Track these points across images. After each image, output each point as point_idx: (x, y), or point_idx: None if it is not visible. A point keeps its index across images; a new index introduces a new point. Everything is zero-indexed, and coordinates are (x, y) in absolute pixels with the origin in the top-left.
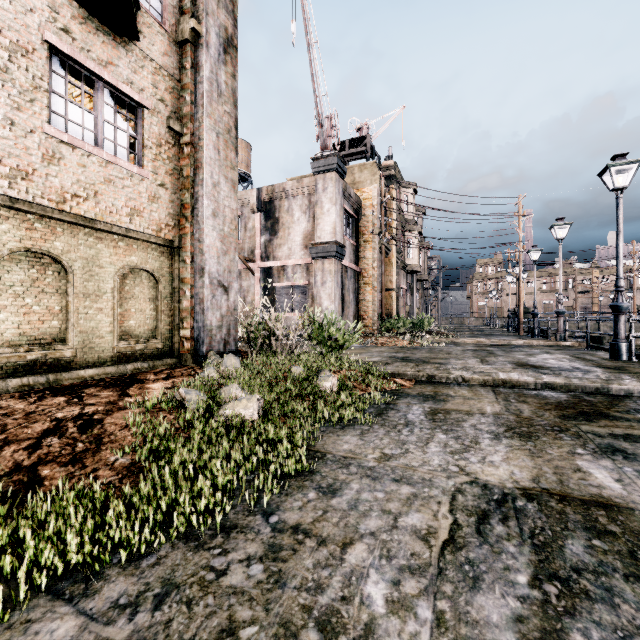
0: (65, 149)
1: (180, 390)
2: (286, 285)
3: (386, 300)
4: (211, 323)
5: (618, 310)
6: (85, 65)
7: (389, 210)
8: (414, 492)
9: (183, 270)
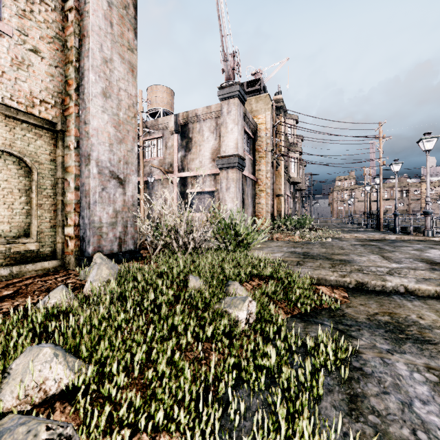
0: None
1: None
2: (198, 191)
3: (276, 204)
4: (100, 219)
5: None
6: None
7: (279, 133)
8: None
9: (67, 157)
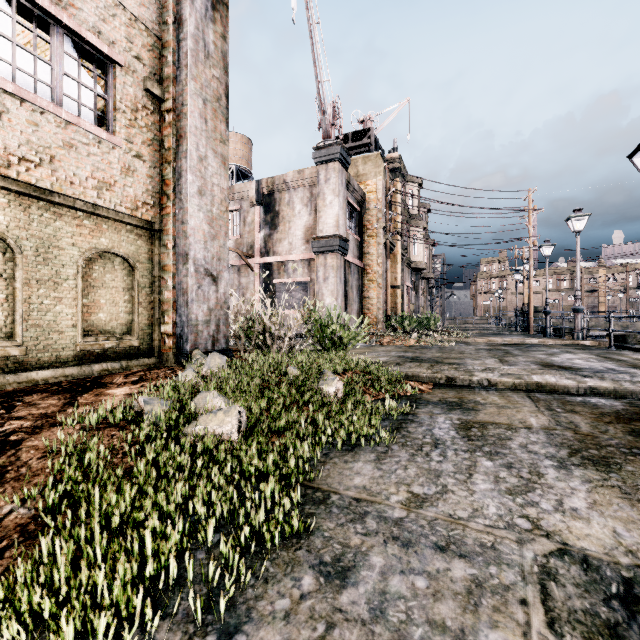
0: (10, 101)
1: (139, 399)
2: (287, 281)
3: (391, 298)
4: (197, 317)
5: None
6: (37, 2)
7: (394, 204)
8: (475, 576)
9: (164, 256)
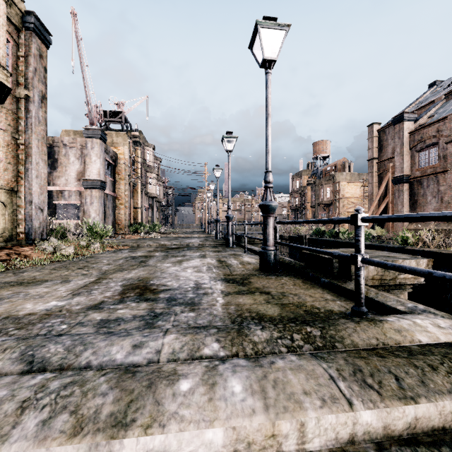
0: None
1: (43, 246)
2: (64, 203)
3: (134, 214)
4: (35, 226)
5: (217, 221)
6: None
7: (135, 161)
8: (116, 257)
9: (19, 201)
